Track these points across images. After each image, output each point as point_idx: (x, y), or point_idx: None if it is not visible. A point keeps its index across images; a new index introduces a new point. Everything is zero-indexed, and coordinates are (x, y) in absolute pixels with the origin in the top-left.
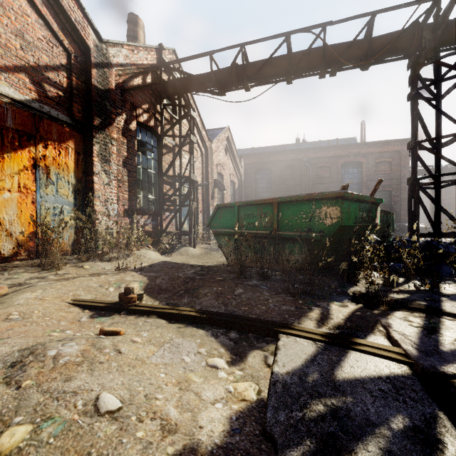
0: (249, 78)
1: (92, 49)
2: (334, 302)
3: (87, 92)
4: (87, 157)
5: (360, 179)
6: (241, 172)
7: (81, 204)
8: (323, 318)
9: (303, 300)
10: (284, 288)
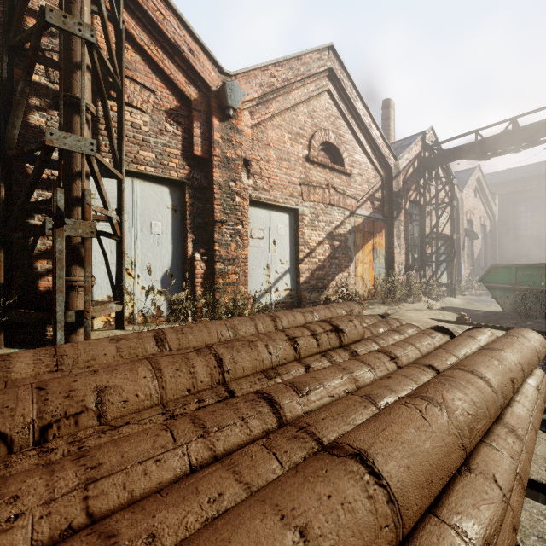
0: (520, 144)
1: (392, 169)
2: None
3: (389, 196)
4: (390, 238)
5: None
6: (495, 211)
7: (387, 267)
8: None
9: None
10: None
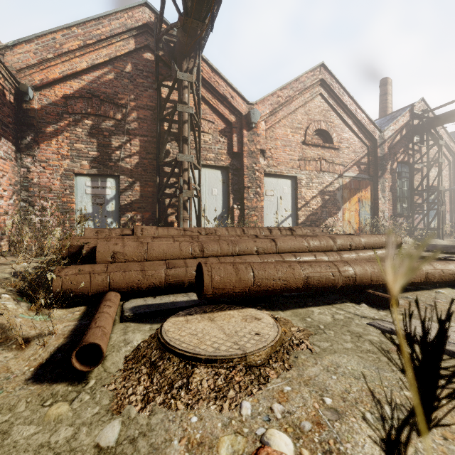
0: None
1: (377, 139)
2: None
3: (375, 161)
4: (375, 192)
5: None
6: None
7: (372, 214)
8: None
9: None
10: None
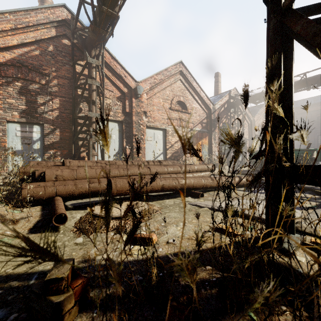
0: None
1: (211, 109)
2: None
3: (210, 121)
4: (210, 140)
5: None
6: None
7: (209, 152)
8: None
9: None
10: None
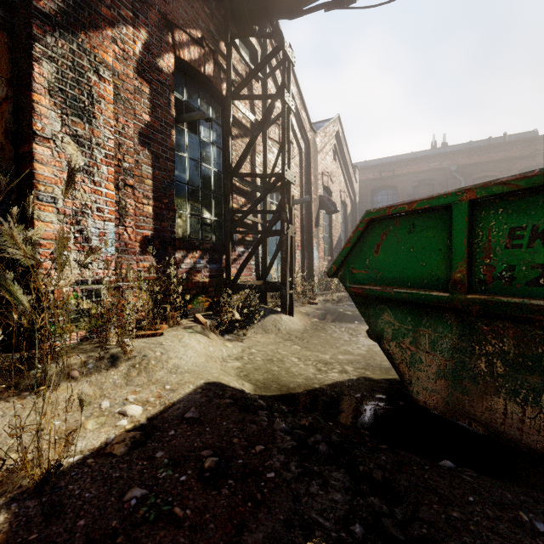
0: None
1: None
2: None
3: None
4: (21, 95)
5: None
6: (356, 189)
7: None
8: None
9: None
10: None
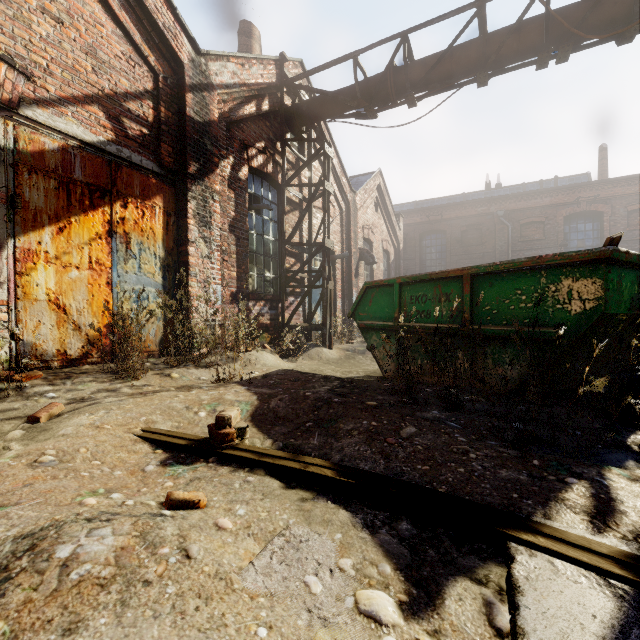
0: (415, 85)
1: (186, 65)
2: (611, 468)
3: (180, 127)
4: (181, 219)
5: (598, 239)
6: (399, 236)
7: (172, 285)
8: (603, 510)
9: (541, 458)
10: (492, 427)
